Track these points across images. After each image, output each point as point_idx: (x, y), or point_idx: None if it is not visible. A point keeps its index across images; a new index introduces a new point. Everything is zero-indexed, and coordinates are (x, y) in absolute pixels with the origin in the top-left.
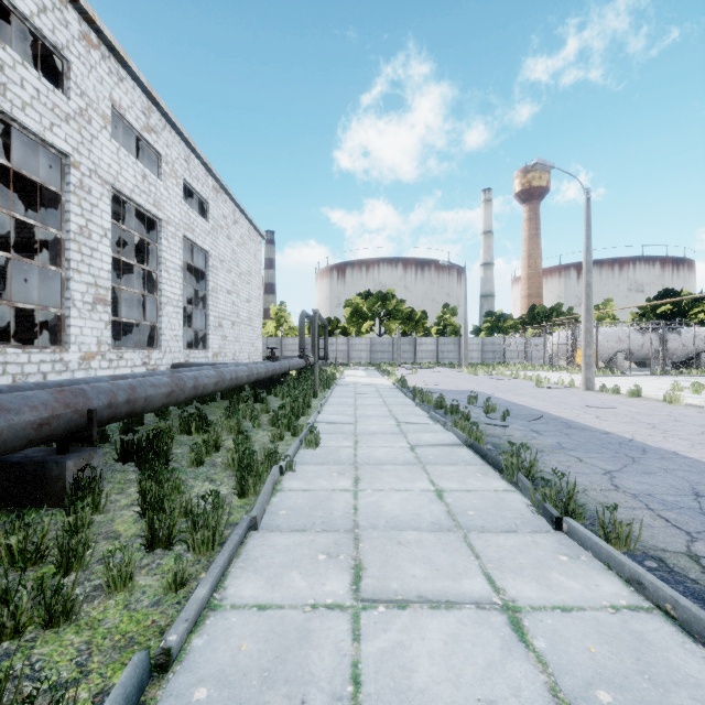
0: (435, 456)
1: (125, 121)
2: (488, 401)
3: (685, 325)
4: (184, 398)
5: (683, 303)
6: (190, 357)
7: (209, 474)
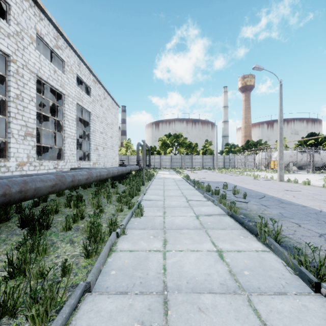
0: (212, 223)
1: (43, 41)
2: (234, 188)
3: (324, 149)
4: (65, 187)
5: (320, 139)
6: (80, 164)
7: (72, 237)
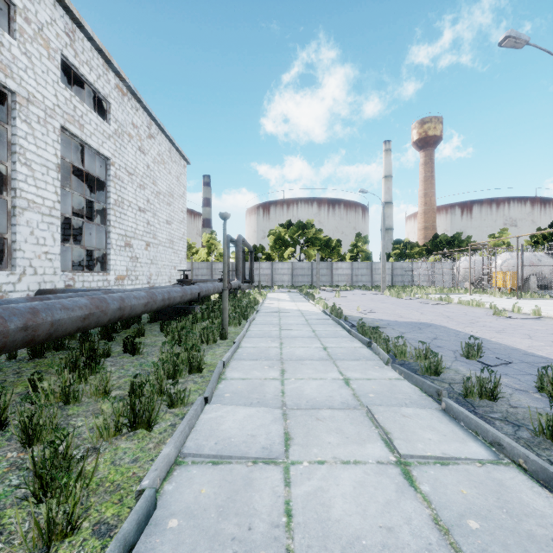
0: None
1: None
2: (545, 368)
3: None
4: None
5: None
6: (75, 280)
7: None
